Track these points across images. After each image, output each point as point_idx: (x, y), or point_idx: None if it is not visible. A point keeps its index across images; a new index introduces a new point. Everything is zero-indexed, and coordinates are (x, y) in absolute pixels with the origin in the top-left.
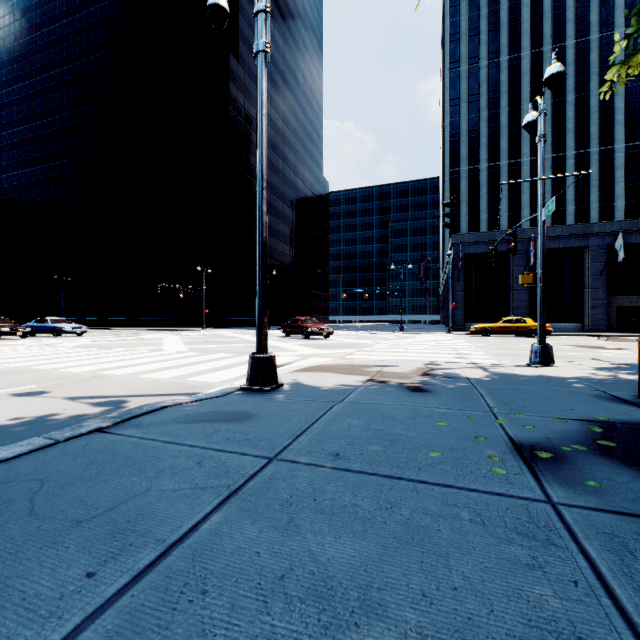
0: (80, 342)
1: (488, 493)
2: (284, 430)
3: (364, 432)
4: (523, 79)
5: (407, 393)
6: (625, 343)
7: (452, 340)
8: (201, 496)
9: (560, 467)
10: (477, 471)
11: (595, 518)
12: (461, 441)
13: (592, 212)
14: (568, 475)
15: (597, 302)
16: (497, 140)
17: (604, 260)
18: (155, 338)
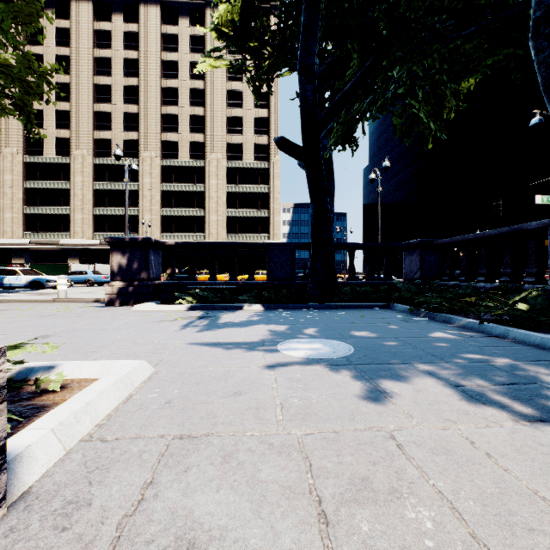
0: None
1: None
2: None
3: None
4: None
5: None
6: None
7: None
8: None
9: None
10: None
11: None
12: None
13: None
14: None
15: None
16: None
17: None
18: None
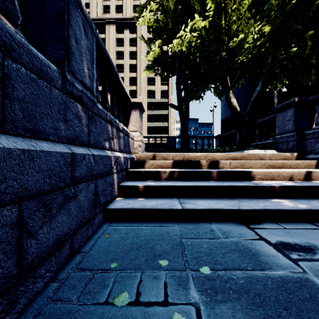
0: None
1: None
2: None
3: None
4: None
5: None
6: None
7: None
8: None
9: None
10: None
11: None
12: None
13: None
14: None
15: None
16: None
17: None
18: None
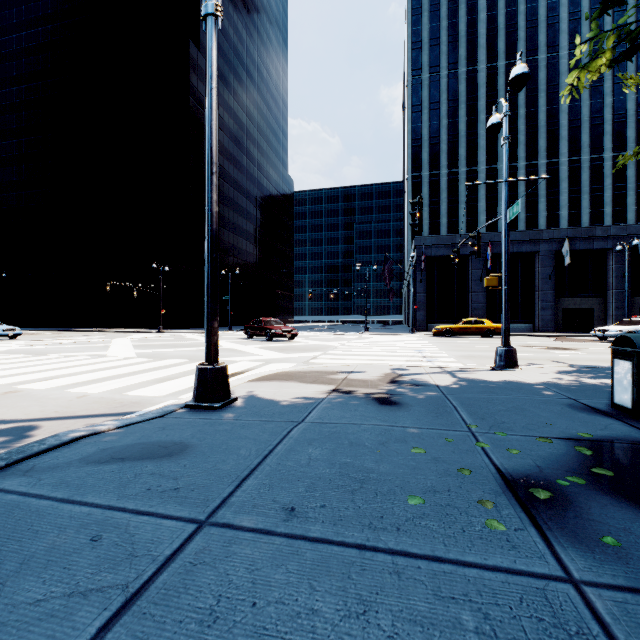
0: (9, 347)
1: (491, 569)
2: (227, 470)
3: (327, 468)
4: (480, 91)
5: (376, 407)
6: (573, 343)
7: (416, 341)
8: (75, 613)
9: (565, 514)
10: (470, 528)
11: (635, 608)
12: (443, 477)
13: (540, 220)
14: (578, 527)
15: (546, 304)
16: (456, 148)
17: (552, 265)
18: (102, 341)
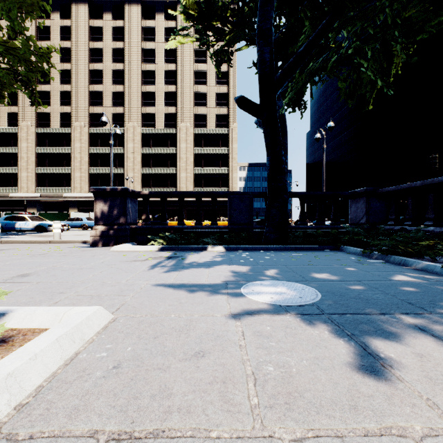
0: None
1: None
2: None
3: None
4: None
5: None
6: None
7: None
8: None
9: None
10: None
11: None
12: None
13: None
14: None
15: None
16: None
17: None
18: None
